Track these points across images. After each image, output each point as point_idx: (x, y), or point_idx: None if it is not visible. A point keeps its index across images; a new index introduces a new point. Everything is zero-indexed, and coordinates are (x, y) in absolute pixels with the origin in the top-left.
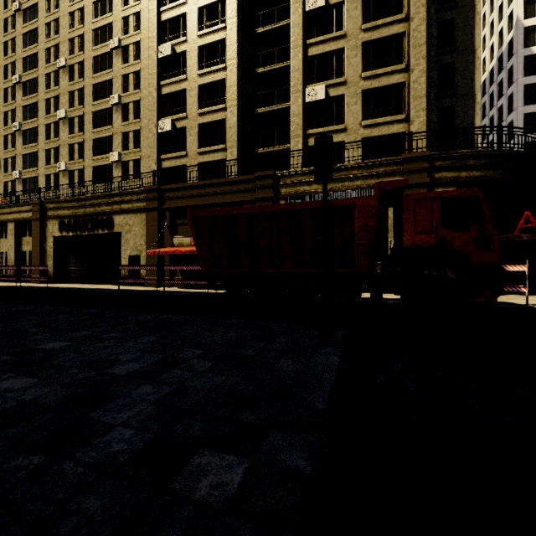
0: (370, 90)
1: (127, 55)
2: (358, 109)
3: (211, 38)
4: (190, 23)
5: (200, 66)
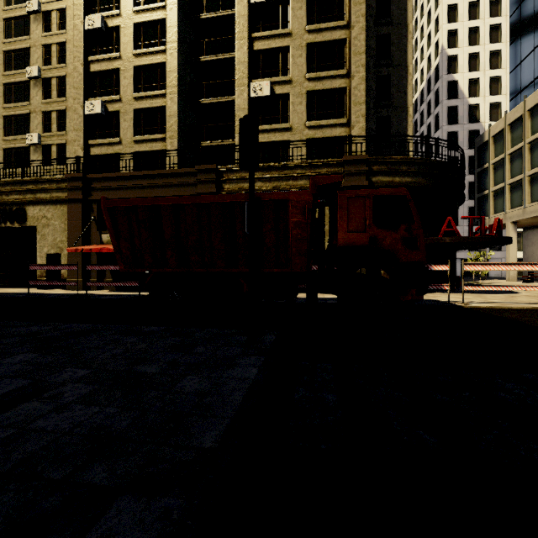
0: (314, 91)
1: (49, 23)
2: (303, 109)
3: (149, 16)
4: None
5: (136, 45)
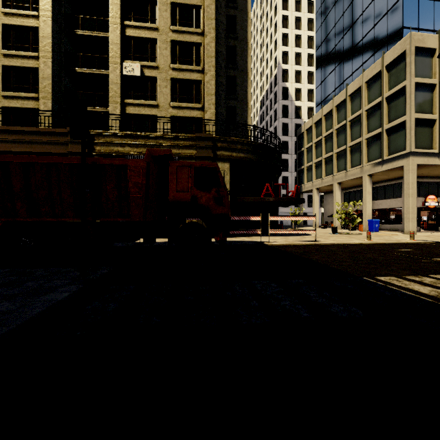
0: (177, 79)
1: None
2: (168, 92)
3: None
4: None
5: (5, 4)
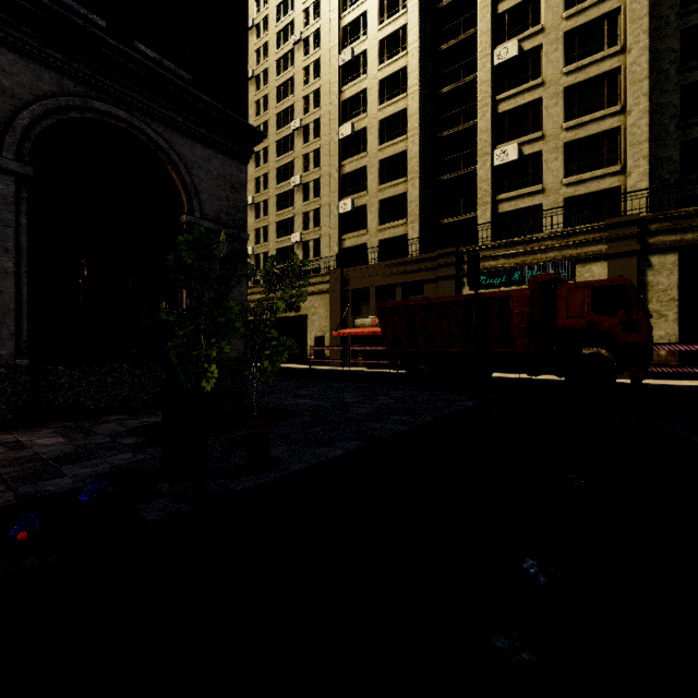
0: (574, 141)
1: (308, 134)
2: (559, 165)
3: (391, 111)
4: (370, 99)
5: (380, 140)
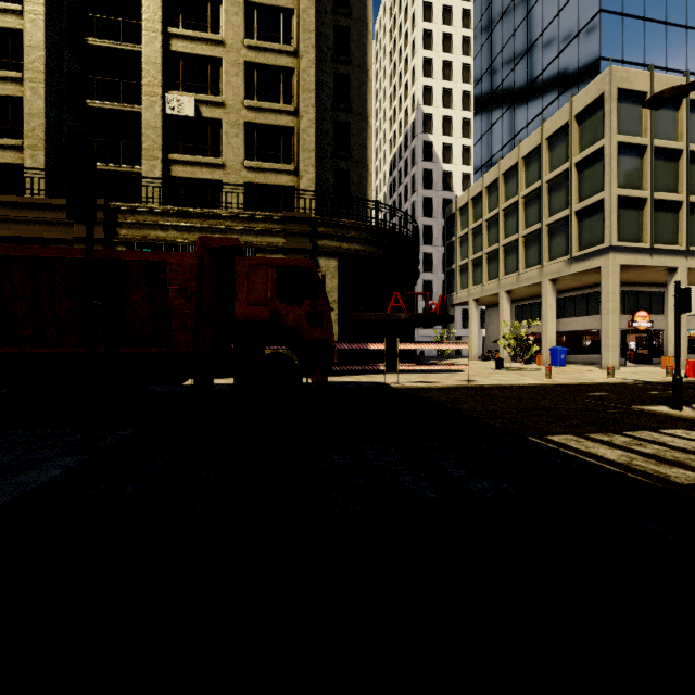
0: (255, 124)
1: None
2: (240, 144)
3: None
4: None
5: None
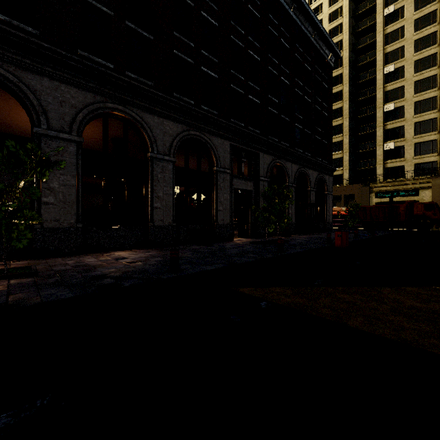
0: (418, 142)
1: None
2: (412, 151)
3: (335, 124)
4: None
5: None
